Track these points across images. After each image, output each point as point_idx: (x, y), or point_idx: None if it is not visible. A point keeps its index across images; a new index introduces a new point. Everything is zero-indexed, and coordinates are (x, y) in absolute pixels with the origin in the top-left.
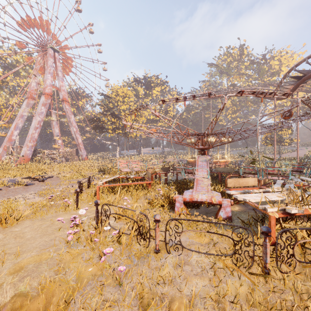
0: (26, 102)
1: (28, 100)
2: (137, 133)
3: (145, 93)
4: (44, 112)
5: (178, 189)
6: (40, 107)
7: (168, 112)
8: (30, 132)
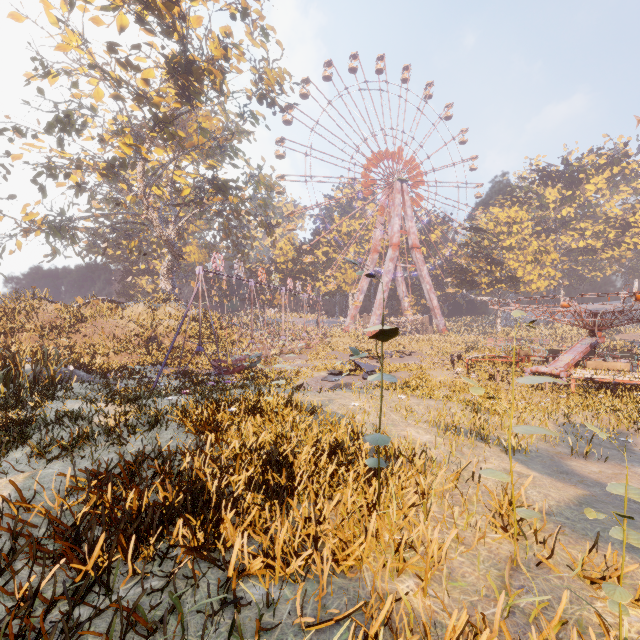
0: (371, 258)
1: (372, 256)
2: (539, 285)
3: (563, 198)
4: (391, 269)
5: None
6: (387, 263)
7: (632, 226)
8: (378, 298)
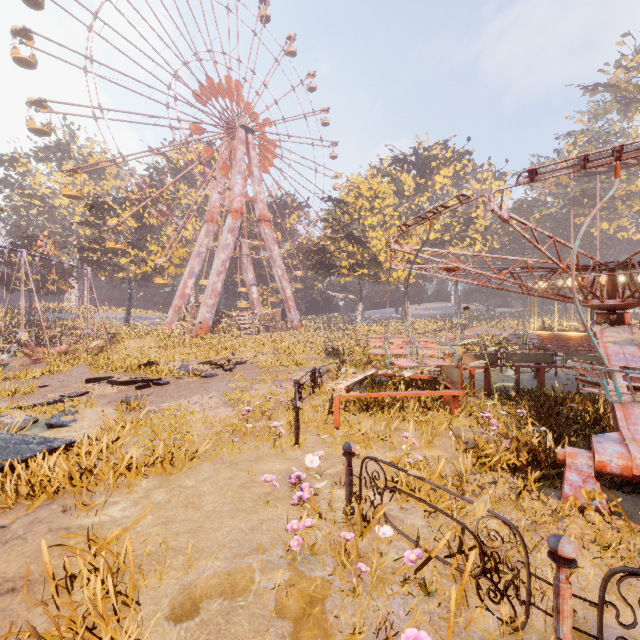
0: (205, 229)
1: (207, 226)
2: (400, 274)
3: (417, 185)
4: (231, 243)
5: (540, 419)
6: (224, 235)
7: (473, 222)
8: (211, 281)
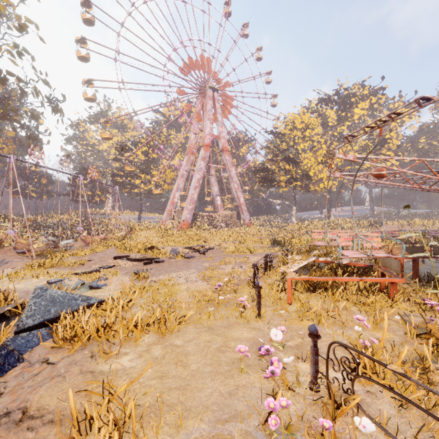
0: (187, 158)
1: (188, 157)
2: (325, 184)
3: (339, 117)
4: (203, 167)
5: None
6: (199, 162)
7: (387, 142)
8: (190, 193)
